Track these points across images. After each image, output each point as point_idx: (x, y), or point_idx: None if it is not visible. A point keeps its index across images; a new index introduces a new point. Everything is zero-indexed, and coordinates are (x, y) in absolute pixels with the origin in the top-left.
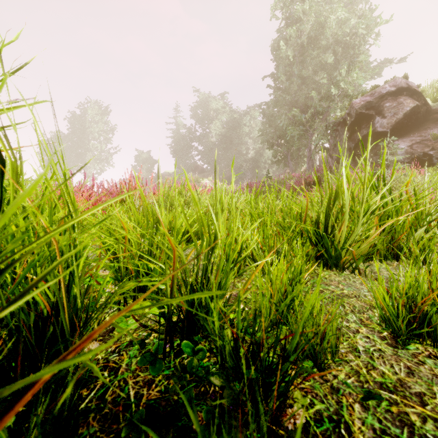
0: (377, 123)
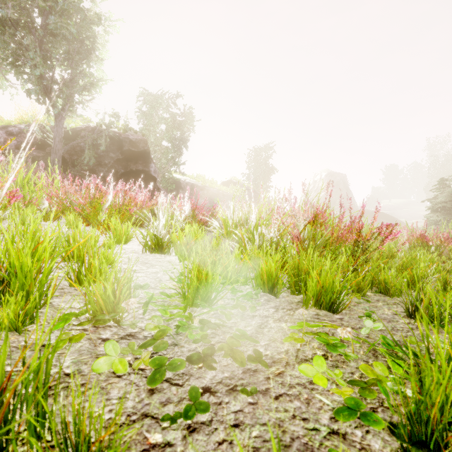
0: (152, 168)
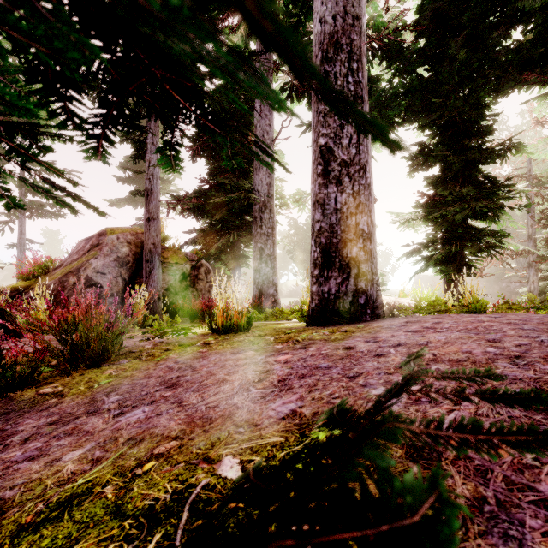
0: None
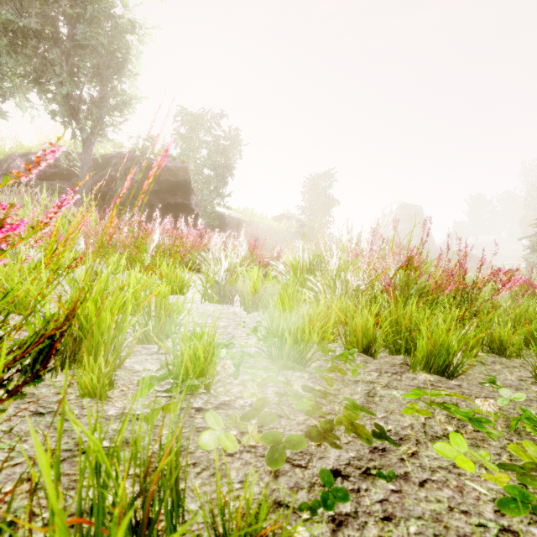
0: (193, 200)
